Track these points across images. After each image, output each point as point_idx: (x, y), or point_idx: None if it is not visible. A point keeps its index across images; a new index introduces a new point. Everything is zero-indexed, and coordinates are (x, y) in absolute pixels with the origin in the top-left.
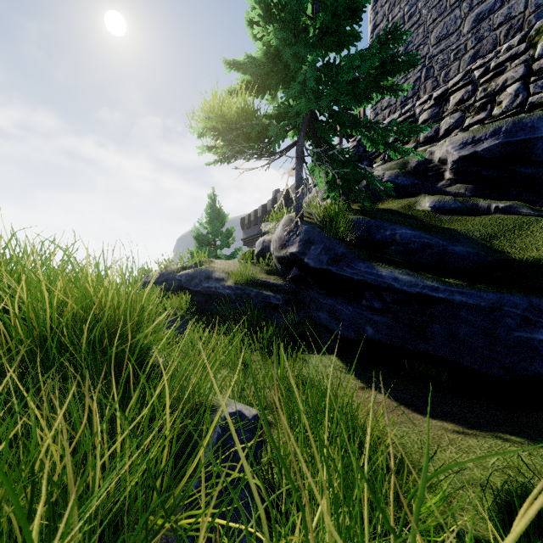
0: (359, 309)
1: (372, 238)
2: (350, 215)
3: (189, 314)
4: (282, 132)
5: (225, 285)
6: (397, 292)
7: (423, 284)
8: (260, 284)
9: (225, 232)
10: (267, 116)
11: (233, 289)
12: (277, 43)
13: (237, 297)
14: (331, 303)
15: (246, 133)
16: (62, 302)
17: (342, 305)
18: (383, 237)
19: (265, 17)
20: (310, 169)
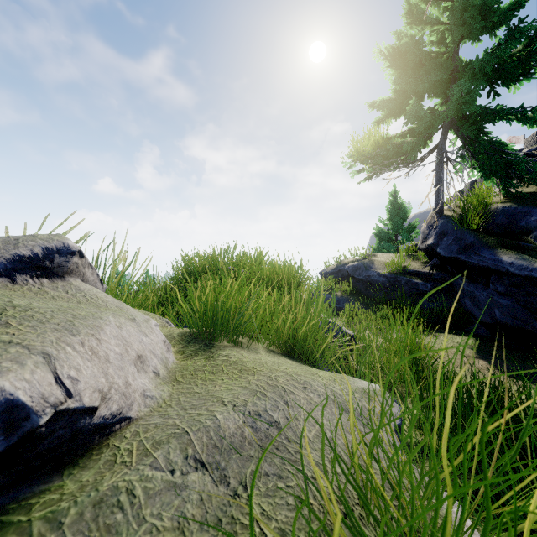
0: (490, 294)
1: (515, 226)
2: (497, 204)
3: (351, 295)
4: (421, 143)
5: (380, 274)
6: (513, 275)
7: (532, 267)
8: (411, 273)
9: (407, 226)
10: (410, 131)
11: (387, 277)
12: (402, 85)
13: (390, 284)
14: (471, 289)
15: (387, 153)
16: (269, 269)
17: (479, 291)
18: (526, 224)
19: (395, 64)
20: (454, 166)
